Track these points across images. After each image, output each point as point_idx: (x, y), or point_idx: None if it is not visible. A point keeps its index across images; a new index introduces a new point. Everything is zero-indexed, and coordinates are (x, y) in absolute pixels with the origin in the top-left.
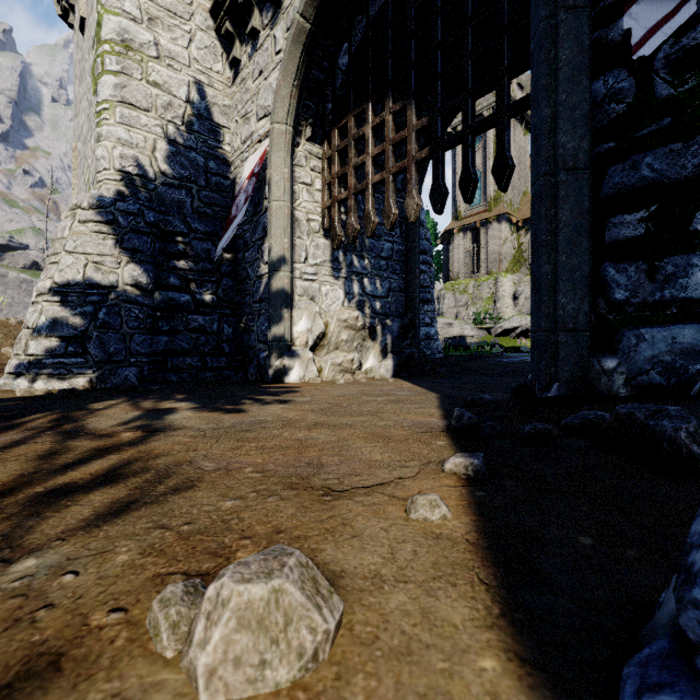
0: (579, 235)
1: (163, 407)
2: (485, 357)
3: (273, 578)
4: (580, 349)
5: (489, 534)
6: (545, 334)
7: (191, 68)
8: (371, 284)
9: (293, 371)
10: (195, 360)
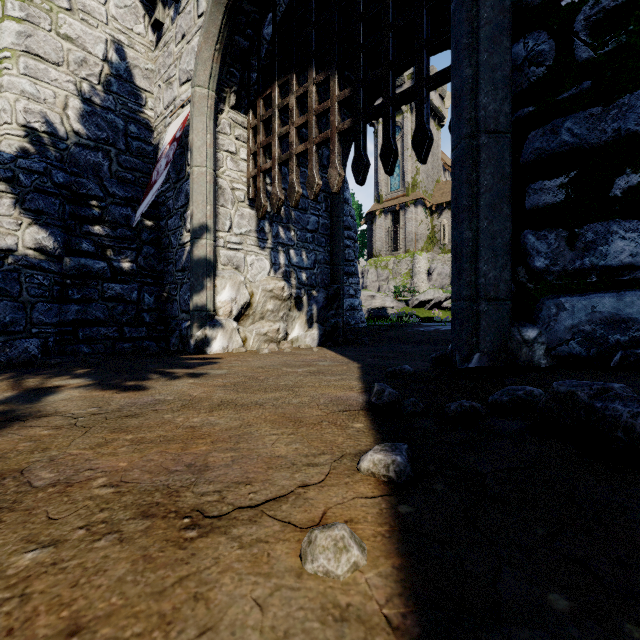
0: (500, 201)
1: (49, 385)
2: (404, 326)
3: None
4: (501, 318)
5: (420, 600)
6: (466, 302)
7: (109, 26)
8: (297, 256)
9: (216, 341)
10: (111, 330)
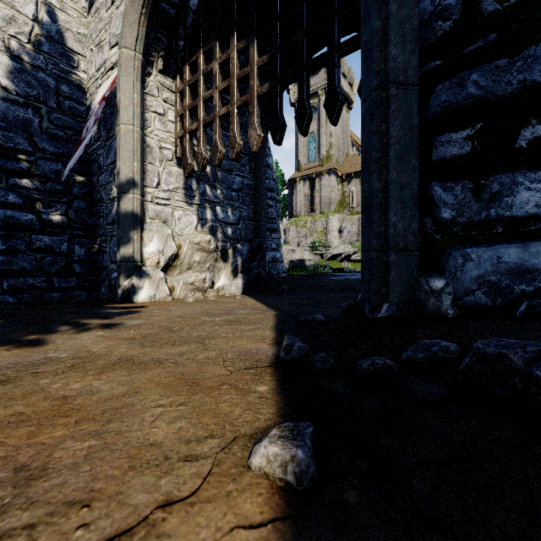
0: (408, 152)
1: None
2: (319, 276)
3: None
4: (409, 269)
5: None
6: (376, 253)
7: None
8: (223, 212)
9: (142, 290)
10: (39, 280)
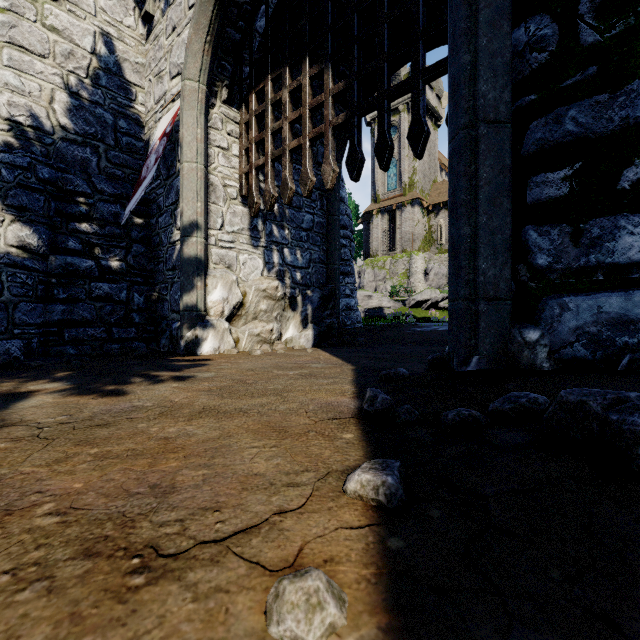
0: (500, 194)
1: (23, 390)
2: (400, 326)
3: None
4: (501, 319)
5: None
6: (464, 302)
7: (98, 18)
8: (291, 255)
9: (207, 342)
10: (98, 331)
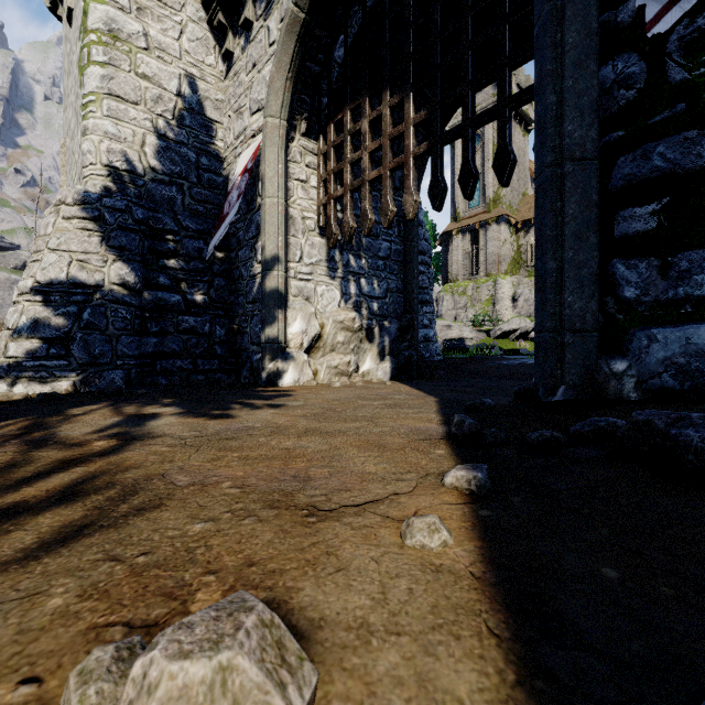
0: (586, 230)
1: (146, 412)
2: (484, 359)
3: (222, 649)
4: (587, 350)
5: (497, 565)
6: (550, 334)
7: (183, 60)
8: (368, 285)
9: (287, 374)
10: (185, 362)
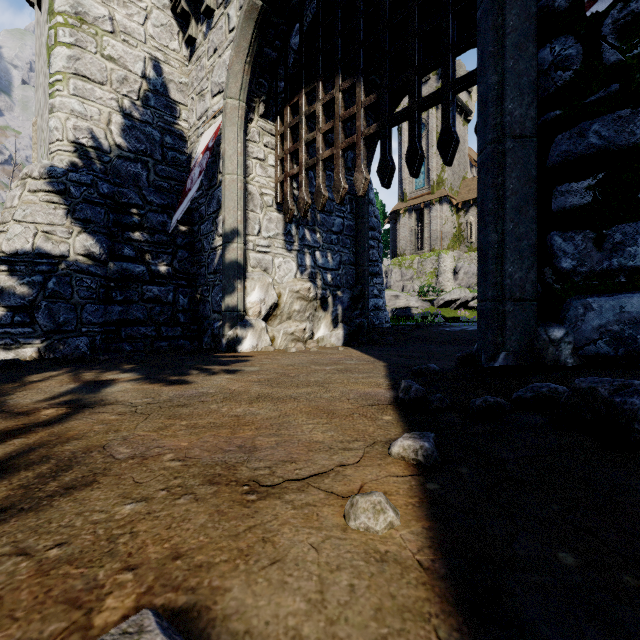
0: (526, 203)
1: (104, 378)
2: (429, 326)
3: None
4: (527, 318)
5: (447, 551)
6: (492, 303)
7: (147, 44)
8: (322, 257)
9: (246, 340)
10: (149, 329)
